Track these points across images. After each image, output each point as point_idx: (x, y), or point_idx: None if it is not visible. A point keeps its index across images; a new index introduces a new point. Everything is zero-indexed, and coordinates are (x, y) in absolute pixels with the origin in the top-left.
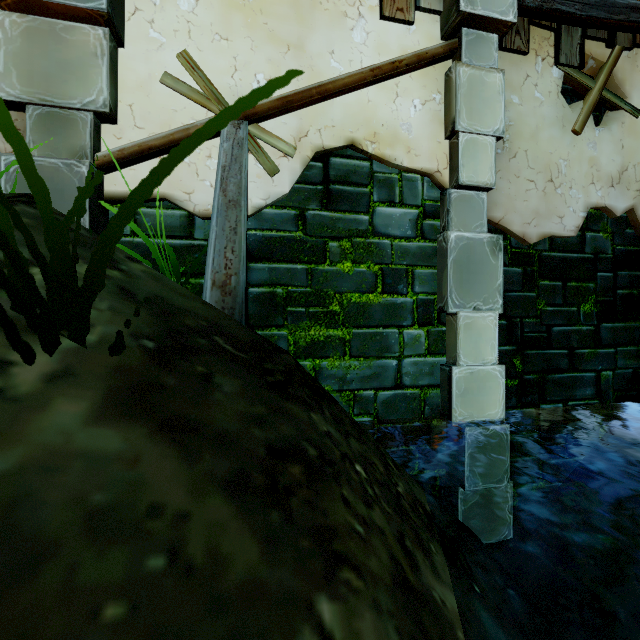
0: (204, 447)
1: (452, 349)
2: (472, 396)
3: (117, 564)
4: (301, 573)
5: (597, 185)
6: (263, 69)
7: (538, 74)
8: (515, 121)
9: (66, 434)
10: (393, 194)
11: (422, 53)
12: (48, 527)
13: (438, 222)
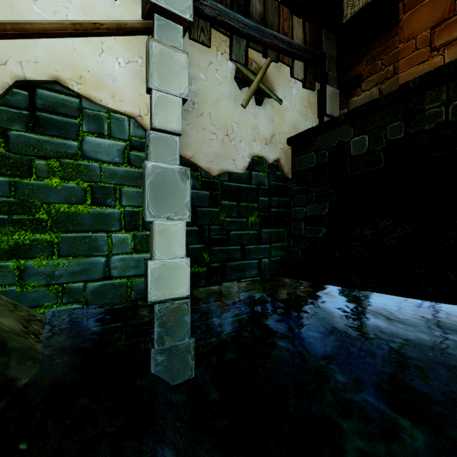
0: None
1: (151, 248)
2: (164, 281)
3: None
4: None
5: (257, 142)
6: None
7: (218, 63)
8: (202, 91)
9: None
10: (102, 128)
11: (122, 23)
12: None
13: (143, 154)
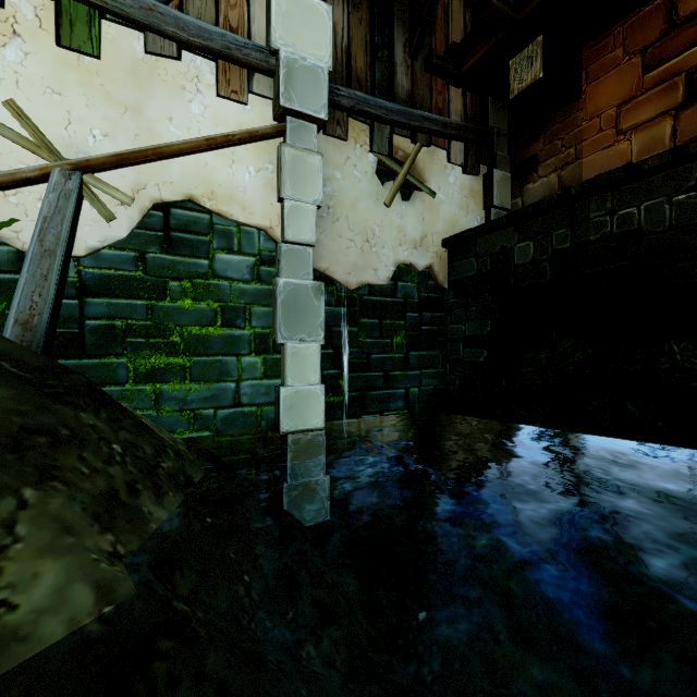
0: None
1: (283, 373)
2: (297, 410)
3: None
4: (18, 479)
5: (404, 247)
6: (99, 125)
7: (357, 157)
8: (338, 192)
9: None
10: (232, 243)
11: (253, 131)
12: None
13: (273, 269)
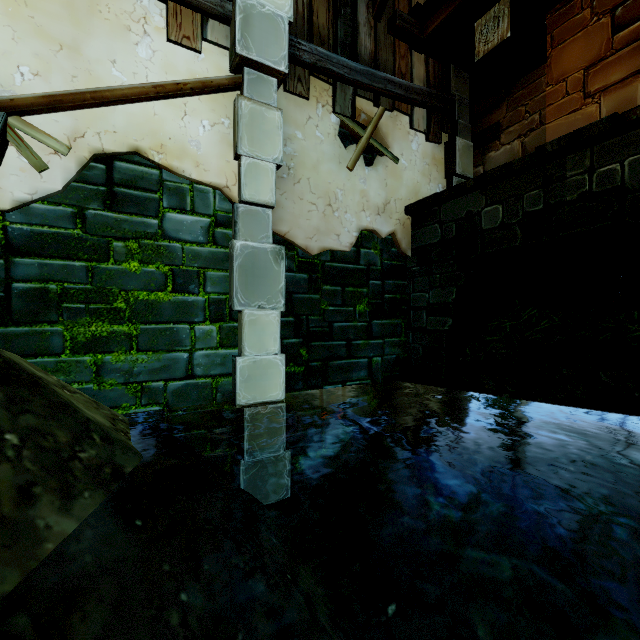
0: None
1: (240, 342)
2: (255, 381)
3: None
4: None
5: (367, 212)
6: (29, 62)
7: (319, 117)
8: (299, 153)
9: None
10: (184, 202)
11: (207, 81)
12: None
13: (230, 231)
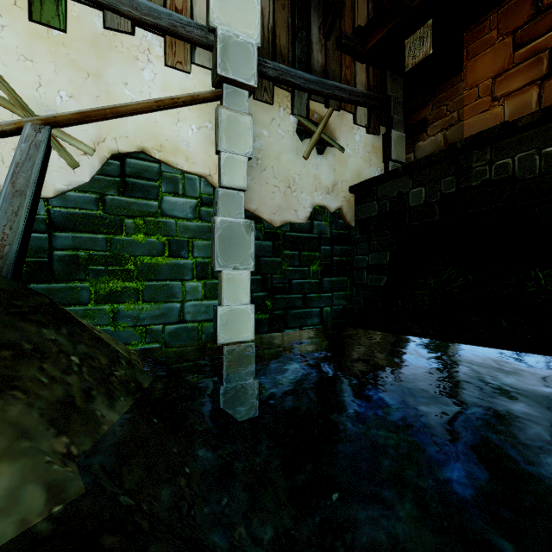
0: None
1: (220, 295)
2: (231, 325)
3: None
4: None
5: (319, 192)
6: (66, 88)
7: (281, 118)
8: (265, 147)
9: None
10: (177, 188)
11: (195, 95)
12: None
13: (212, 209)
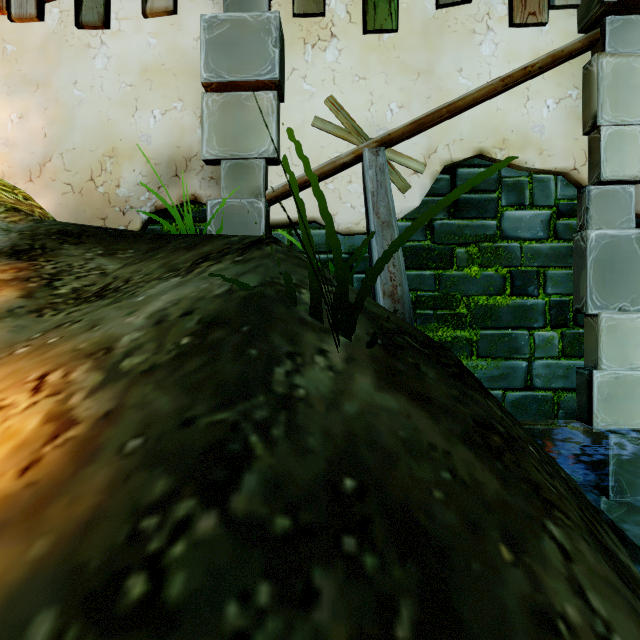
0: (439, 413)
1: (591, 352)
2: (617, 402)
3: (428, 471)
4: (529, 503)
5: None
6: (396, 98)
7: None
8: None
9: (370, 395)
10: (522, 197)
11: (557, 52)
12: (389, 444)
13: (574, 221)
